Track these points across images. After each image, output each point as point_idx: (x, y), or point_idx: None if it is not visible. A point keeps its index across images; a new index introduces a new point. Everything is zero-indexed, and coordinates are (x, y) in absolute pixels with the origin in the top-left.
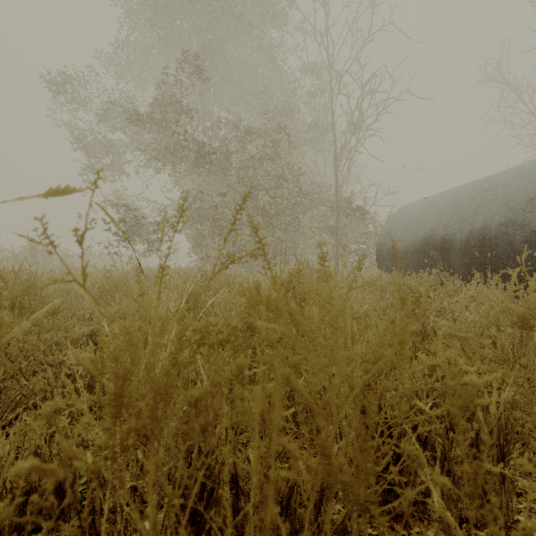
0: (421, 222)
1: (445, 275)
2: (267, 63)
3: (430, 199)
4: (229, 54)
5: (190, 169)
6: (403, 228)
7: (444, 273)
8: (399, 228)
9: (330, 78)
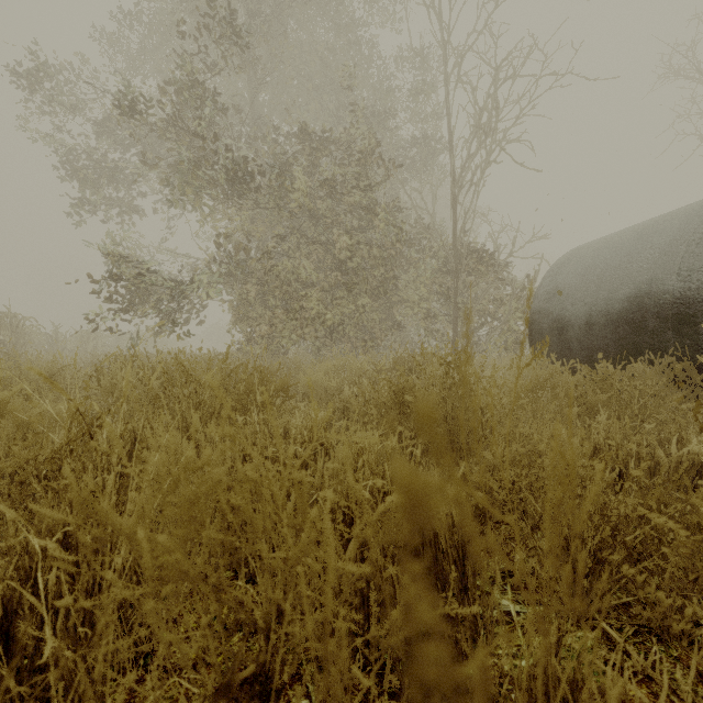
0: (623, 269)
1: (687, 367)
2: (349, 48)
3: (635, 230)
4: (292, 37)
5: (225, 197)
6: (582, 282)
7: (683, 363)
8: (573, 283)
9: (445, 57)
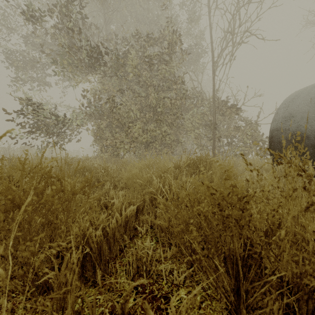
0: None
1: None
2: (156, 0)
3: None
4: None
5: (87, 69)
6: None
7: None
8: (306, 108)
9: None
